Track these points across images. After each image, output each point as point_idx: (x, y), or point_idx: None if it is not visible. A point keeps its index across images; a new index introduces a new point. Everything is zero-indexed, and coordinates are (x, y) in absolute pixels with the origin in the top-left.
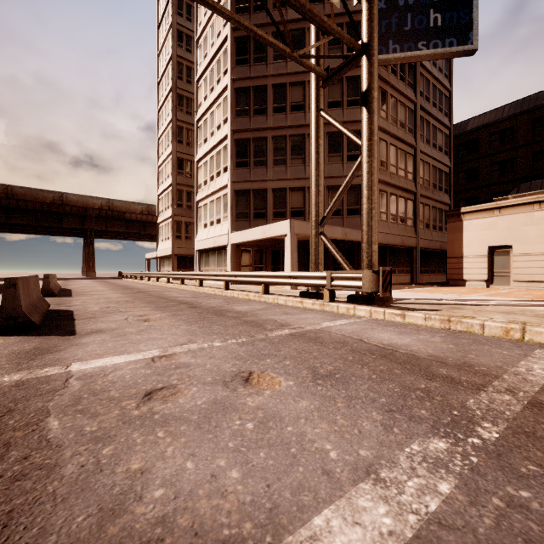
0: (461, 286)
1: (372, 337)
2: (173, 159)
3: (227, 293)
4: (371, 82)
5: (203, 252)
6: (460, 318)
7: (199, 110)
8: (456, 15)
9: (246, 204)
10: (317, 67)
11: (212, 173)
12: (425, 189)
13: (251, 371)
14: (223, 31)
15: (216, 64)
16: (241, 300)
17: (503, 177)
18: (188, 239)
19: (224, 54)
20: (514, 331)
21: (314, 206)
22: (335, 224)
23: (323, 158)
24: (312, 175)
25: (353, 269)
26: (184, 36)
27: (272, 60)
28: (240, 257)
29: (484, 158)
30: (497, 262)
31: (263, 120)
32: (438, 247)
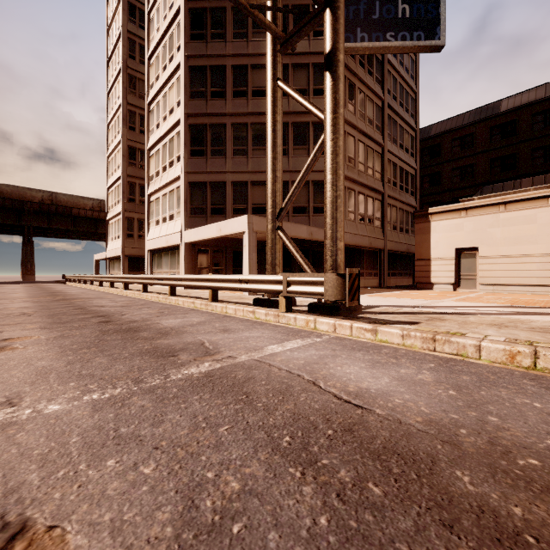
0: (429, 289)
1: (332, 376)
2: (124, 147)
3: (171, 300)
4: (336, 42)
5: (155, 253)
6: (447, 336)
7: (151, 91)
8: (423, 8)
9: (202, 198)
10: (273, 25)
11: (164, 163)
12: (392, 189)
13: (24, 525)
14: (177, 2)
15: (169, 39)
16: (181, 310)
17: (464, 182)
18: (141, 238)
19: (178, 28)
20: (522, 355)
21: (271, 196)
22: (300, 223)
23: (281, 138)
24: (268, 158)
25: (315, 272)
26: (137, 11)
27: (232, 38)
28: (196, 258)
29: (446, 163)
30: (464, 264)
31: (222, 104)
32: (404, 250)
